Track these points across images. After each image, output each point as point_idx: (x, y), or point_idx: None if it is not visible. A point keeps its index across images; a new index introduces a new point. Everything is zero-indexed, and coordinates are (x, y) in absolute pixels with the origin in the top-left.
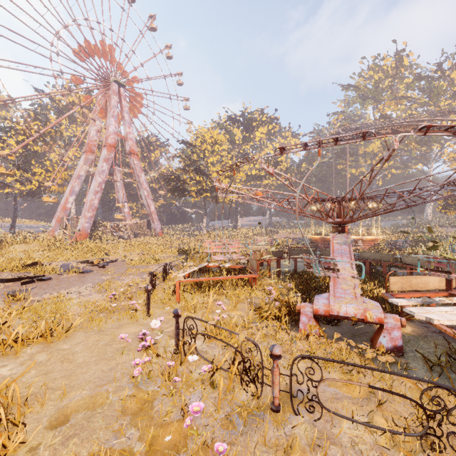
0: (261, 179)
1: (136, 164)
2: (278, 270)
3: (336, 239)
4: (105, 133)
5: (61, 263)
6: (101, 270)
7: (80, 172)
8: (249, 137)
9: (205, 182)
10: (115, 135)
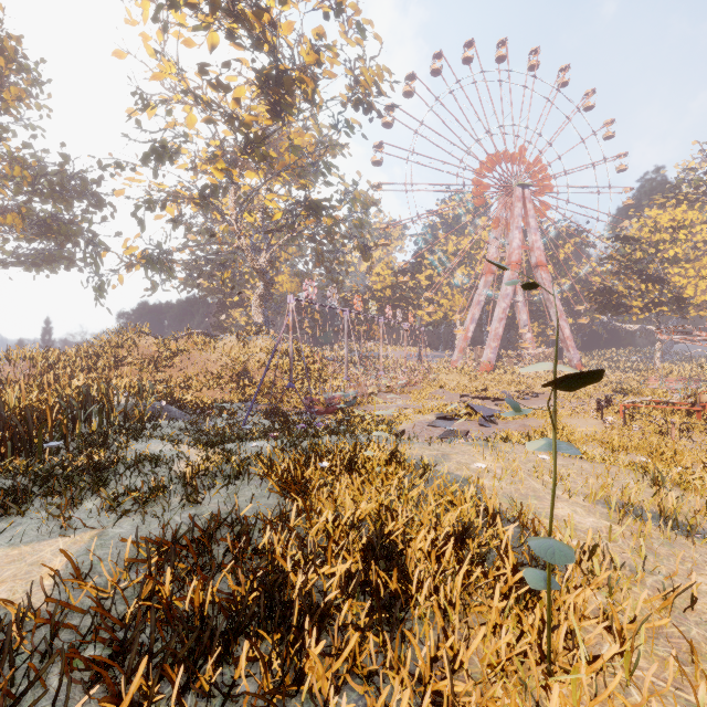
0: None
1: (544, 278)
2: None
3: None
4: (508, 250)
5: (500, 391)
6: (536, 399)
7: (480, 298)
8: None
9: (658, 291)
10: (519, 249)
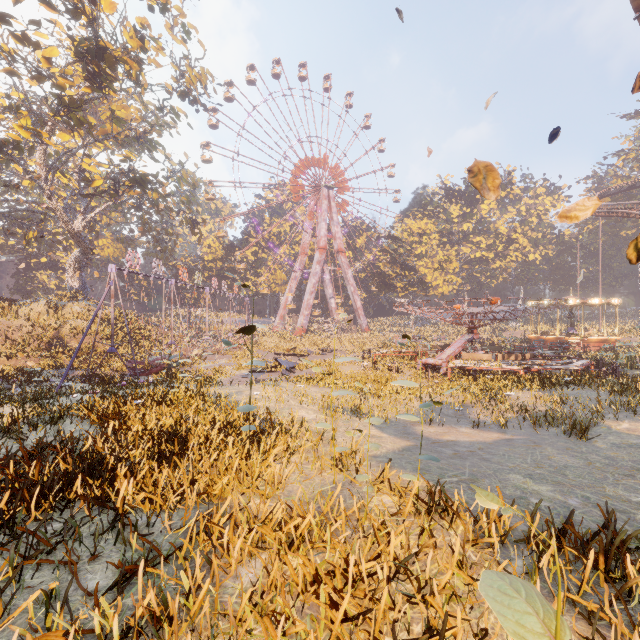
0: (489, 263)
1: (343, 261)
2: None
3: (463, 337)
4: (317, 237)
5: (306, 349)
6: (330, 354)
7: (297, 274)
8: (470, 214)
9: (412, 276)
10: (326, 237)
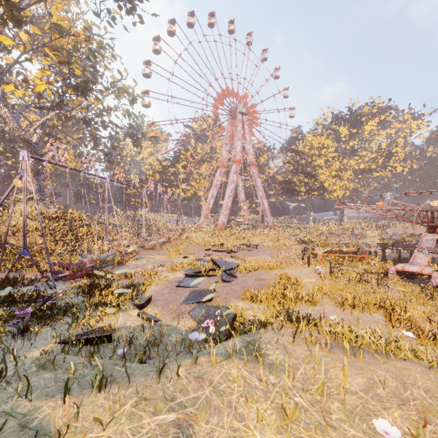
0: (371, 173)
1: (254, 172)
2: (383, 257)
3: (426, 237)
4: (234, 153)
5: (232, 245)
6: (256, 250)
7: (217, 182)
8: (356, 133)
9: (313, 183)
10: (240, 152)
